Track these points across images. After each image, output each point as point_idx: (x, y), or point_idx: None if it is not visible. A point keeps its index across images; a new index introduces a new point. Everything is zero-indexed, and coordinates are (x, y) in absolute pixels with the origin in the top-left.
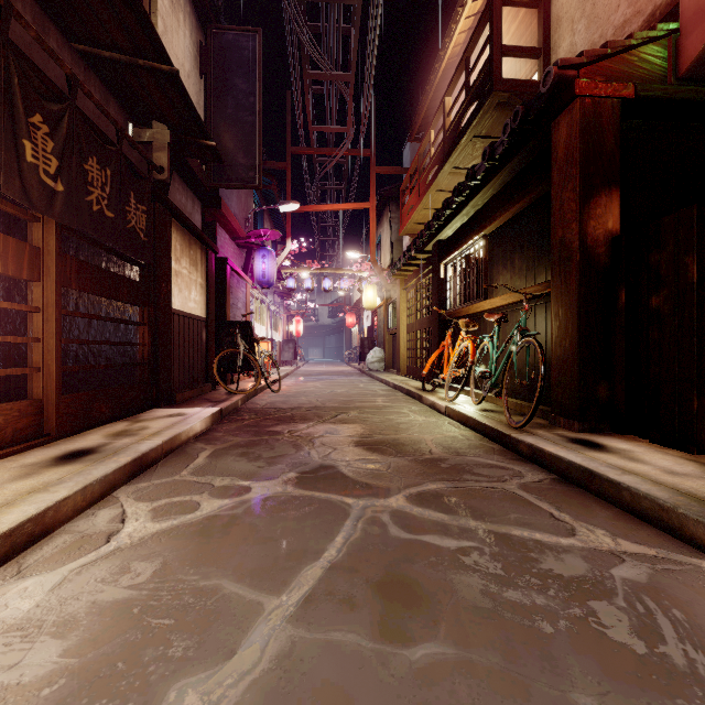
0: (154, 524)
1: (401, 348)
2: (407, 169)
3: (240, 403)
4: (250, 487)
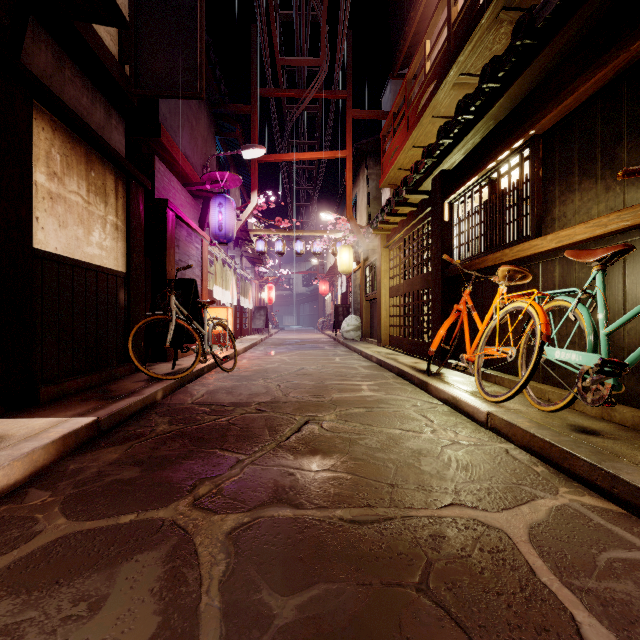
0: None
1: (382, 315)
2: (387, 112)
3: (162, 395)
4: None
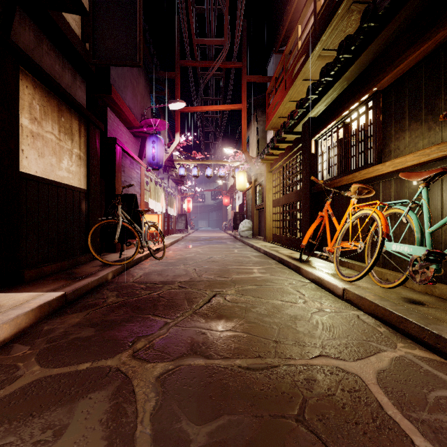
0: None
1: (267, 220)
2: (271, 77)
3: (111, 276)
4: None
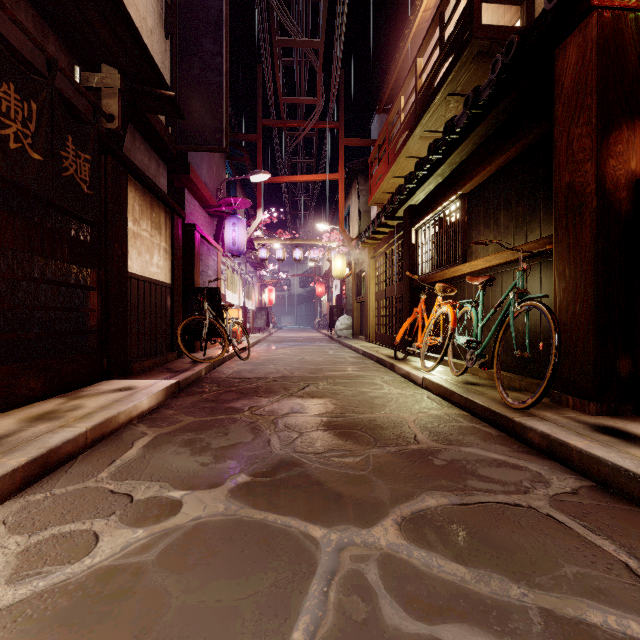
0: (5, 591)
1: (369, 315)
2: (375, 141)
3: (204, 373)
4: (181, 502)
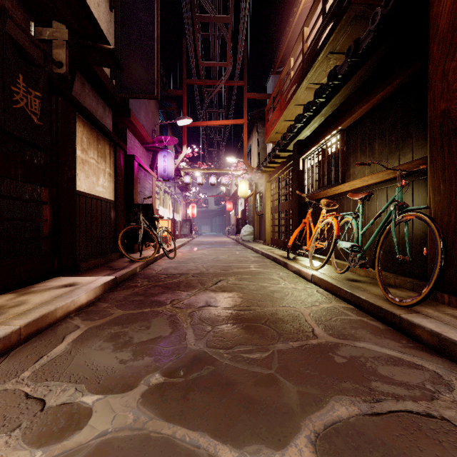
0: None
1: (266, 225)
2: (270, 95)
3: (139, 269)
4: (91, 411)
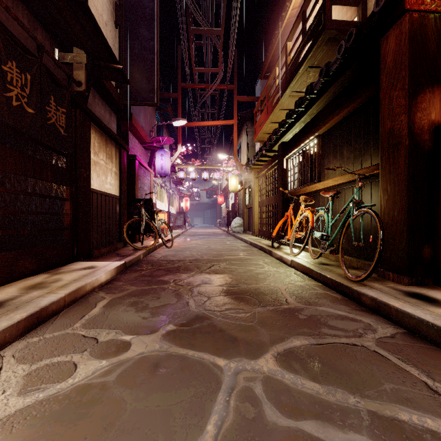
0: (18, 400)
1: (255, 217)
2: (258, 97)
3: (142, 257)
4: (130, 343)
